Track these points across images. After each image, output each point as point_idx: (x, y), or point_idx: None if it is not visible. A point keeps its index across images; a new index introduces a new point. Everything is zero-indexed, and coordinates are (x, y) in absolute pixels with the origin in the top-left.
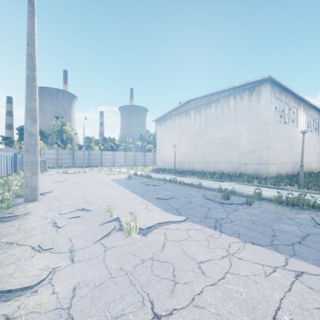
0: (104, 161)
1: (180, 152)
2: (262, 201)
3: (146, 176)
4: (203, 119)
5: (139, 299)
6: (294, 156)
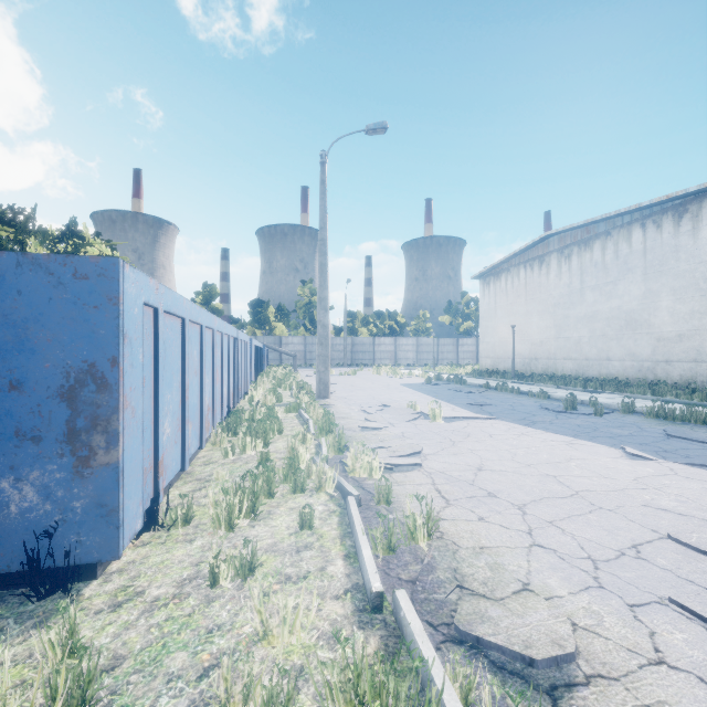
0: (378, 355)
1: (528, 338)
2: (632, 415)
3: (457, 381)
4: (575, 272)
5: (443, 438)
6: None
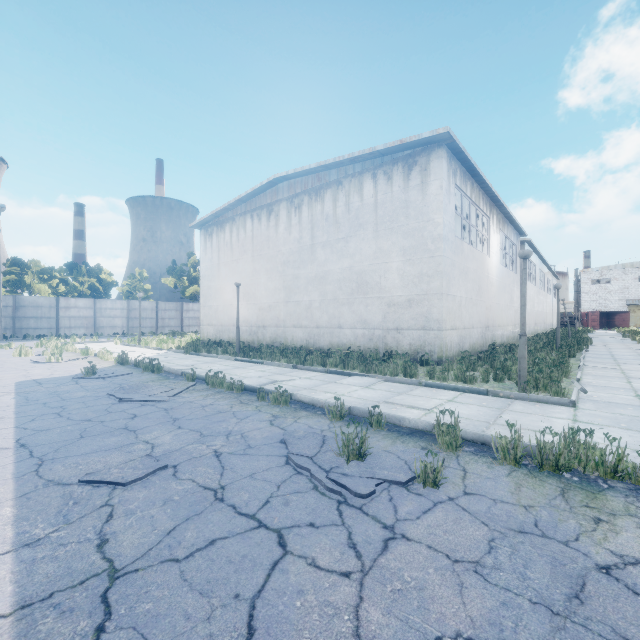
0: (66, 323)
1: (256, 301)
2: (461, 451)
3: (148, 367)
4: (306, 226)
5: None
6: (484, 313)
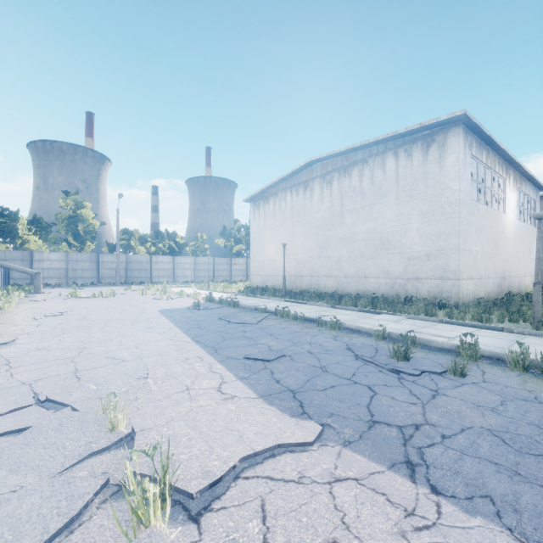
0: (156, 273)
1: (294, 257)
2: (480, 362)
3: (230, 303)
4: (336, 197)
5: None
6: (500, 265)
